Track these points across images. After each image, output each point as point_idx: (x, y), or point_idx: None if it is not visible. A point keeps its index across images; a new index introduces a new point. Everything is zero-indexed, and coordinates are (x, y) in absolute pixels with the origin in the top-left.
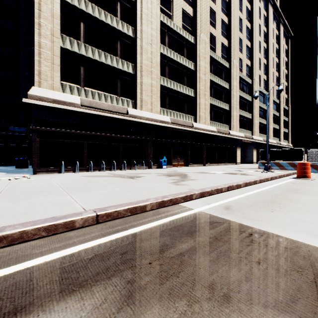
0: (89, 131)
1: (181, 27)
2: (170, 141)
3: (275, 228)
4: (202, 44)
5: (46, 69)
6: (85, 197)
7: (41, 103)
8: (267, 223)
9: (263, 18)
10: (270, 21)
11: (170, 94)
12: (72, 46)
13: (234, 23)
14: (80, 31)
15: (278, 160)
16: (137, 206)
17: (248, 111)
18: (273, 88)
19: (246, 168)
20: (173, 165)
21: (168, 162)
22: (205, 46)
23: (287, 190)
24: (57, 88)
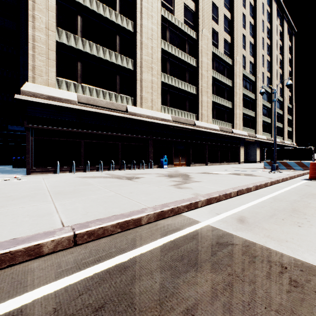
0: (86, 130)
1: (182, 22)
2: (171, 140)
3: (315, 256)
4: (204, 40)
5: (41, 64)
6: (71, 204)
7: (35, 99)
8: (300, 246)
9: (266, 14)
10: (274, 17)
11: (171, 91)
12: (68, 41)
13: (237, 18)
14: (77, 25)
15: (285, 160)
16: (130, 219)
17: (251, 109)
18: (276, 86)
19: (250, 168)
20: (174, 165)
21: (169, 161)
22: (208, 42)
23: (305, 194)
24: (52, 84)
